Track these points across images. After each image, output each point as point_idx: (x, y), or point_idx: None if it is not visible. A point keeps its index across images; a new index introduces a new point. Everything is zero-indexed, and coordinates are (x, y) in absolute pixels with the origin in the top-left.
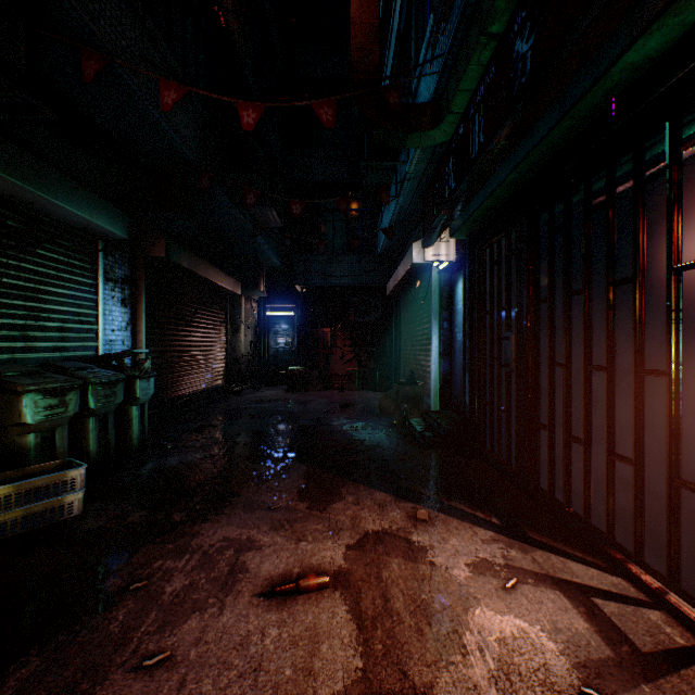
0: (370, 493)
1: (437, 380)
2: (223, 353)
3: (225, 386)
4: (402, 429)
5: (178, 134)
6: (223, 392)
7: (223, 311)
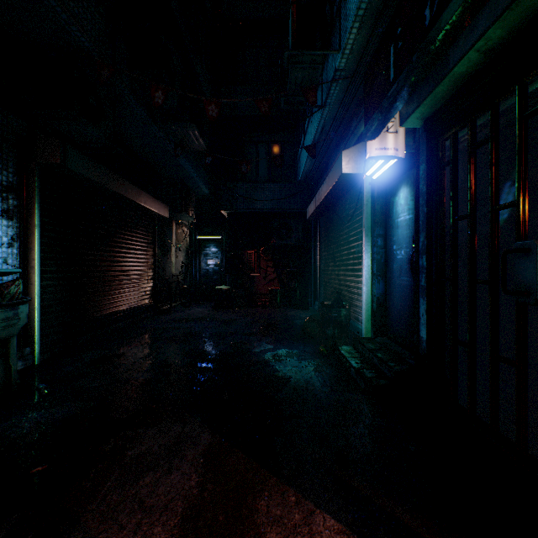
0: (308, 520)
1: (369, 303)
2: (150, 273)
3: (152, 304)
4: (331, 359)
5: (59, 1)
6: (150, 311)
7: (150, 232)
